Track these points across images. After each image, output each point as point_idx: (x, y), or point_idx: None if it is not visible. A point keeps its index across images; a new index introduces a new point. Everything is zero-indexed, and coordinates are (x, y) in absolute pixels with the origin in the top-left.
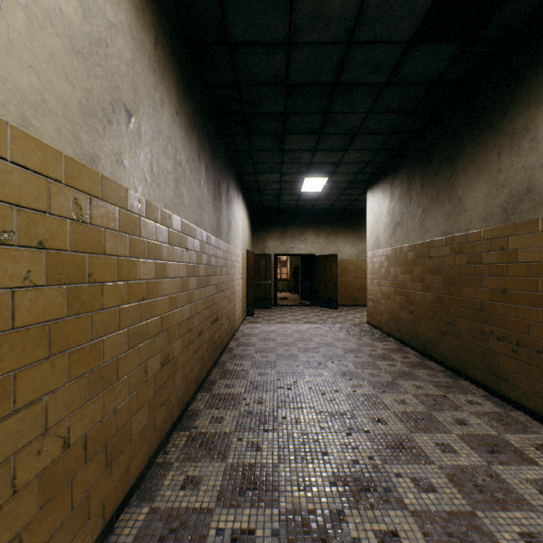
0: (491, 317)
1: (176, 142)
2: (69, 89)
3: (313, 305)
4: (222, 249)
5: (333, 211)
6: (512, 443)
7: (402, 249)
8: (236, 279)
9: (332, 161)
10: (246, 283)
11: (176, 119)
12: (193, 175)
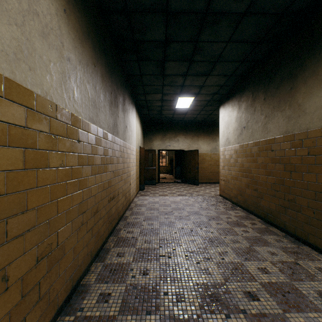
0: None
1: (63, 37)
2: None
3: (183, 182)
4: (119, 144)
5: (195, 122)
6: None
7: (248, 145)
8: (131, 166)
9: (197, 84)
10: (139, 169)
11: (63, 15)
12: (86, 77)
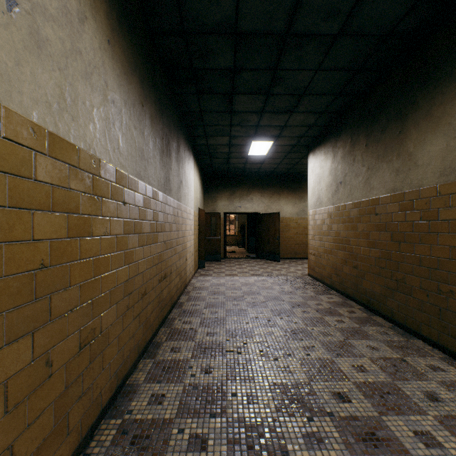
0: (451, 276)
1: (107, 75)
2: None
3: (258, 257)
4: (172, 206)
5: (276, 174)
6: None
7: (345, 206)
8: (187, 235)
9: (278, 124)
10: (198, 239)
11: (107, 48)
12: (133, 121)
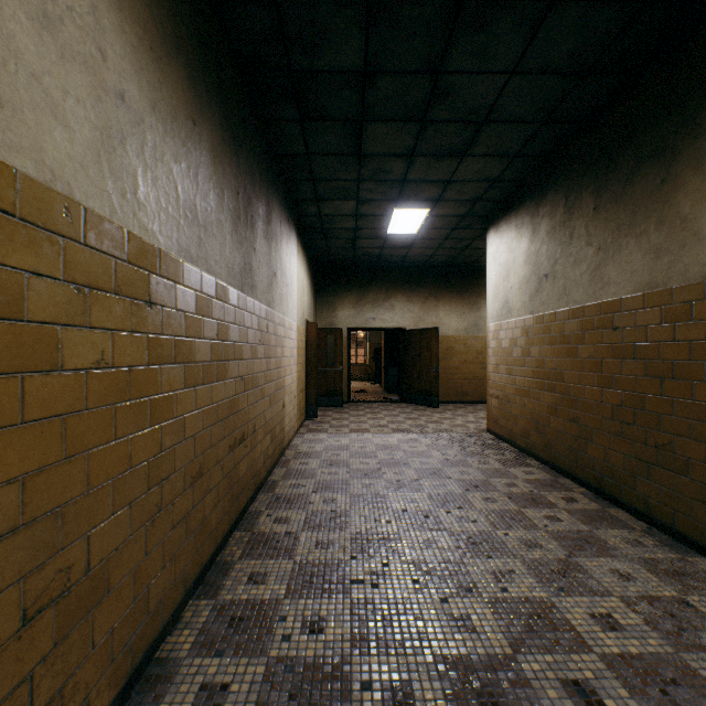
0: None
1: (106, 37)
2: None
3: (403, 401)
4: (256, 315)
5: (431, 266)
6: None
7: (555, 316)
8: (286, 365)
9: (438, 178)
10: (305, 371)
11: None
12: (171, 147)
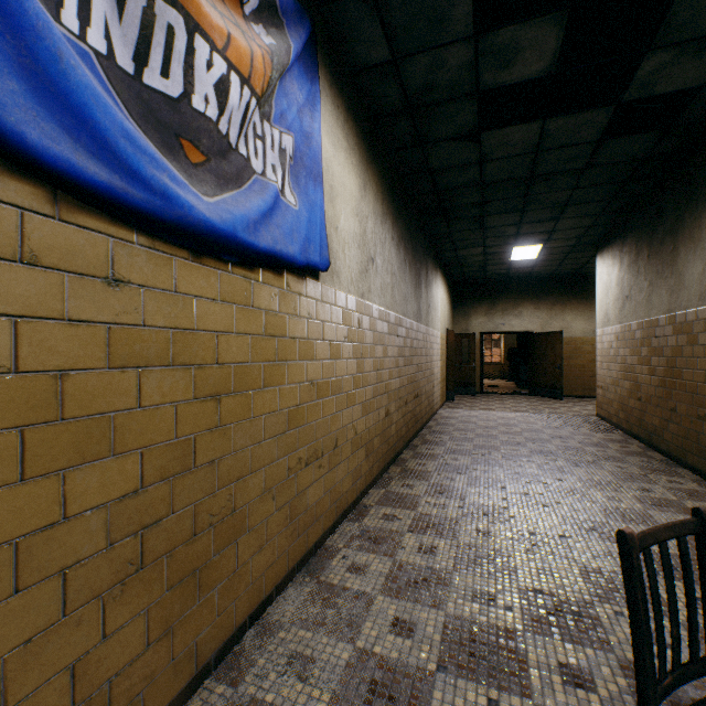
0: (704, 400)
1: (392, 259)
2: (357, 267)
3: (530, 394)
4: (422, 332)
5: (558, 277)
6: (686, 505)
7: (630, 326)
8: (434, 361)
9: (543, 230)
10: (445, 366)
11: (392, 243)
12: (401, 277)
